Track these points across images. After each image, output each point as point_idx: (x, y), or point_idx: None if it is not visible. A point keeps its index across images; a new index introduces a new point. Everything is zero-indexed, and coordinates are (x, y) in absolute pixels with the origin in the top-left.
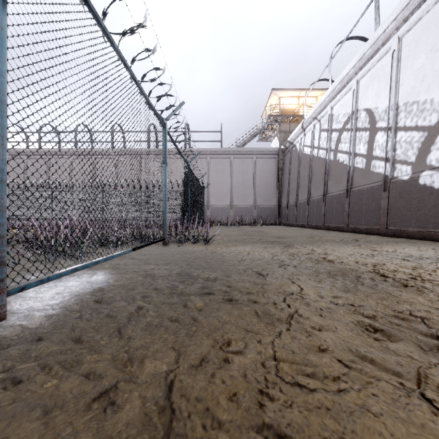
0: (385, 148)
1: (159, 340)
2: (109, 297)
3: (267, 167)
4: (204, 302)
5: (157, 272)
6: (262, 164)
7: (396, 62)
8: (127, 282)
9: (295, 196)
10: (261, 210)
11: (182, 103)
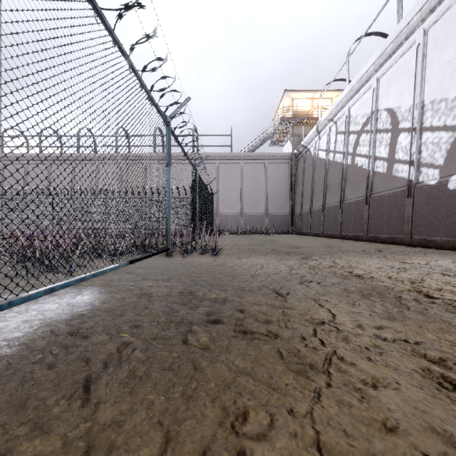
0: (409, 150)
1: (141, 406)
2: (88, 327)
3: (279, 172)
4: (209, 335)
5: (155, 291)
6: (274, 170)
7: (421, 56)
8: (116, 304)
9: (310, 203)
10: (273, 218)
11: (188, 99)
